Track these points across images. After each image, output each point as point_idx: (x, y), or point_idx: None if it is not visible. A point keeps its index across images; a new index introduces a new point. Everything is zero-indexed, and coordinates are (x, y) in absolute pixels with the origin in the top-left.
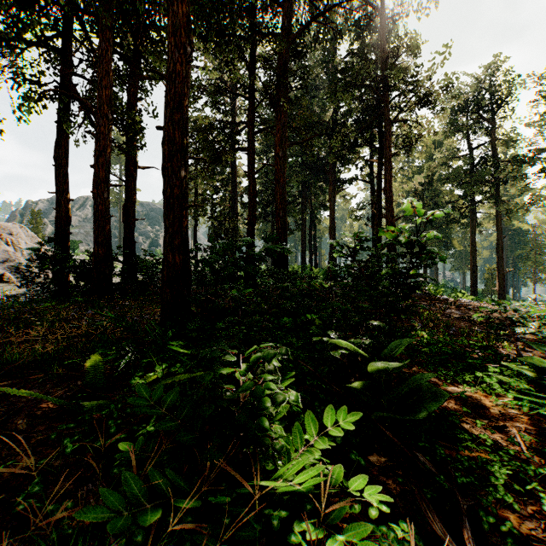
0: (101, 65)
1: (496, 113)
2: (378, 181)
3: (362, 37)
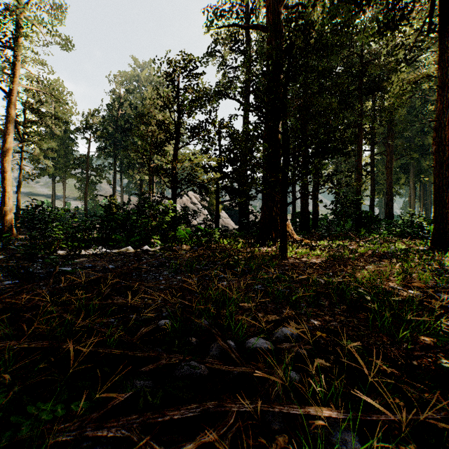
0: None
1: None
2: None
3: None
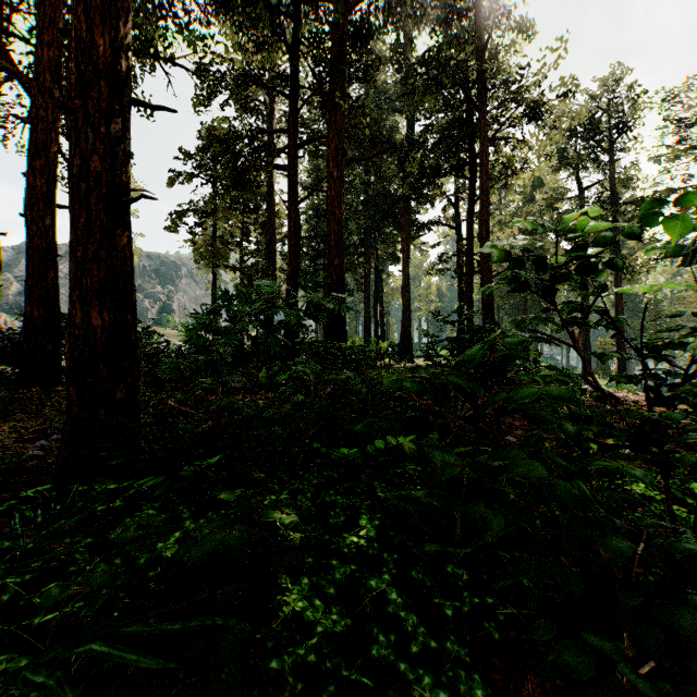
0: (40, 6)
1: (614, 142)
2: (468, 223)
3: (446, 29)
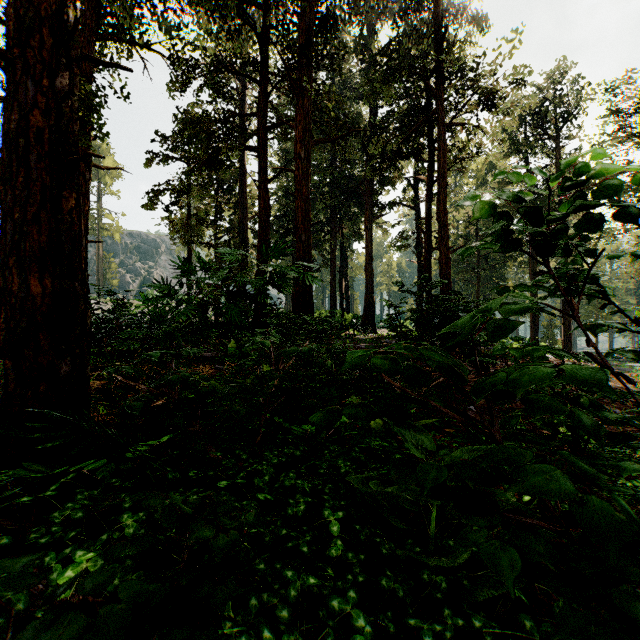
0: None
1: (560, 130)
2: (427, 204)
3: (406, 23)
